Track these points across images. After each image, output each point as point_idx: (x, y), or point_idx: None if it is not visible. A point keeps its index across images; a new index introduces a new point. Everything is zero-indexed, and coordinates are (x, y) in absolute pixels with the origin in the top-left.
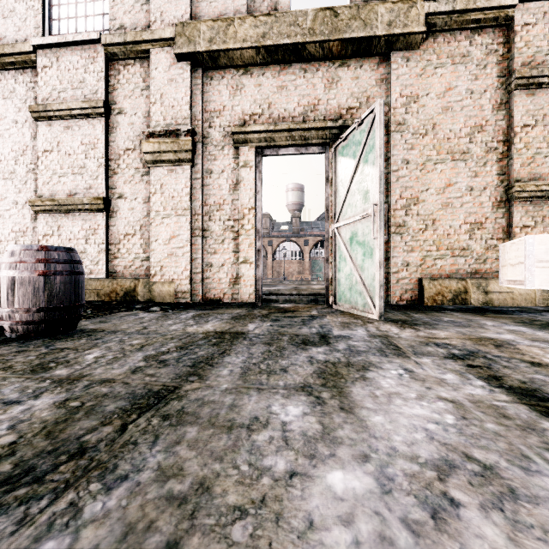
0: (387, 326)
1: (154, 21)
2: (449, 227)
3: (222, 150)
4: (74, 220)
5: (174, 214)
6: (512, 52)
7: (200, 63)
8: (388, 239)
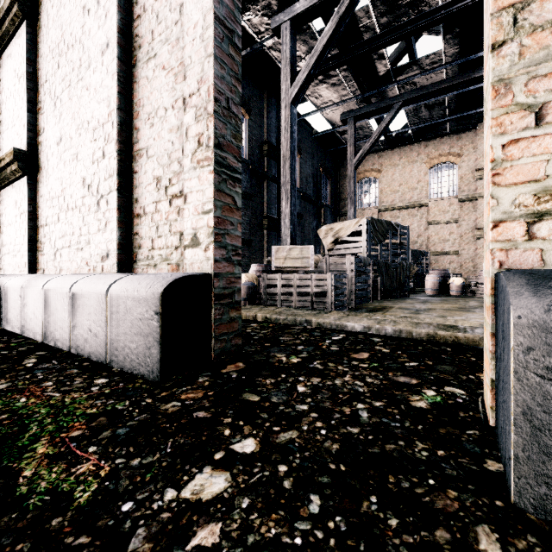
0: None
1: (479, 189)
2: None
3: None
4: (443, 258)
5: None
6: None
7: None
8: None
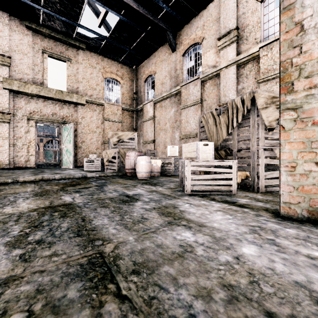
0: (73, 168)
1: None
2: (92, 148)
3: (22, 120)
4: None
5: (1, 139)
6: (104, 112)
7: (13, 91)
8: (77, 150)
